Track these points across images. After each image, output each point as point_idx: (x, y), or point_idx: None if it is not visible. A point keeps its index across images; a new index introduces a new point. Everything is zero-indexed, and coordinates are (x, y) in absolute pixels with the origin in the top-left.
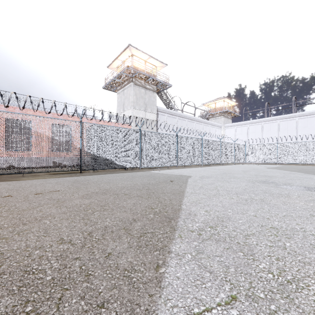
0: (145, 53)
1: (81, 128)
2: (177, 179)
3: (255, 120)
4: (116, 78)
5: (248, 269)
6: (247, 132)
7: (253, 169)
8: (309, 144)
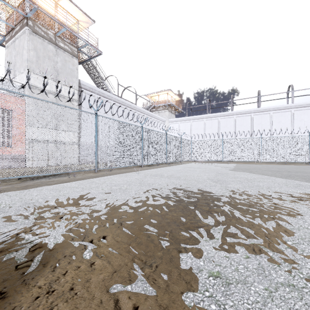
0: None
1: None
2: None
3: (198, 116)
4: None
5: None
6: (190, 128)
7: (218, 173)
8: (253, 141)
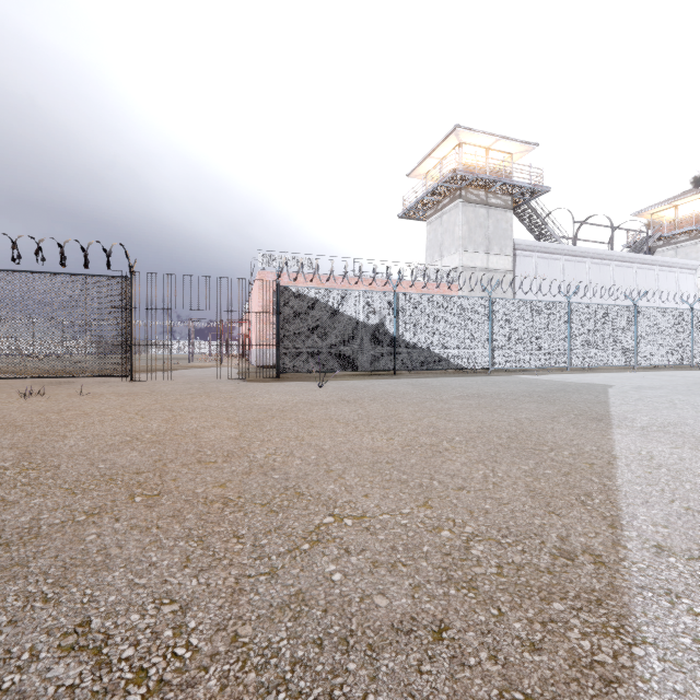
0: (488, 134)
1: (396, 302)
2: (585, 388)
3: None
4: (428, 195)
5: (697, 443)
6: None
7: None
8: None
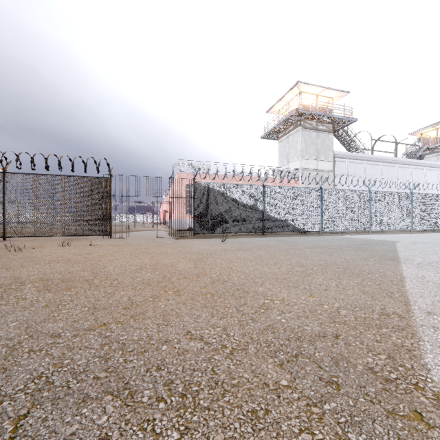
0: (318, 86)
1: (263, 191)
2: (381, 243)
3: None
4: (280, 124)
5: None
6: None
7: None
8: None
